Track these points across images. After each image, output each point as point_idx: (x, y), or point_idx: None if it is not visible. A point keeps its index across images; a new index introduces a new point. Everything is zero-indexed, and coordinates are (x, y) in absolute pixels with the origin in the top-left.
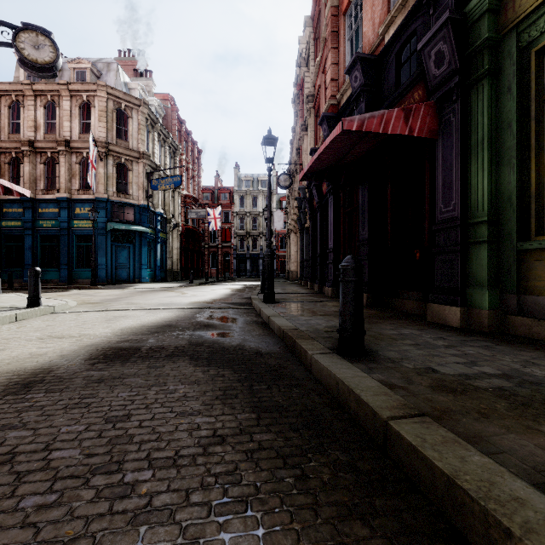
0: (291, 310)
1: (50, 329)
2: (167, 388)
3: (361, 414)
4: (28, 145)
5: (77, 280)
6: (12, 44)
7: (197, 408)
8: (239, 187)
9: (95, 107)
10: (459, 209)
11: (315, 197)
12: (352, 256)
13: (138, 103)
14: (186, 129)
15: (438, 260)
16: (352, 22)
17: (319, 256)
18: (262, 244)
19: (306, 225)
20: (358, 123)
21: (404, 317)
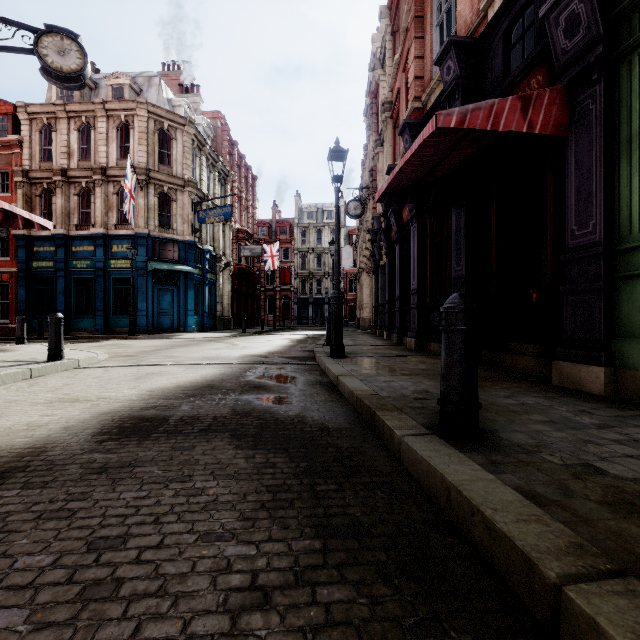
0: (365, 367)
1: (66, 389)
2: (191, 486)
3: (497, 553)
4: (61, 174)
5: (114, 329)
6: (34, 51)
7: (231, 525)
8: (301, 220)
9: (135, 128)
10: (602, 231)
11: (393, 226)
12: (460, 294)
13: (183, 122)
14: (239, 152)
15: (570, 301)
16: (441, 3)
17: (399, 300)
18: (328, 287)
19: (382, 262)
20: (457, 117)
21: (519, 378)
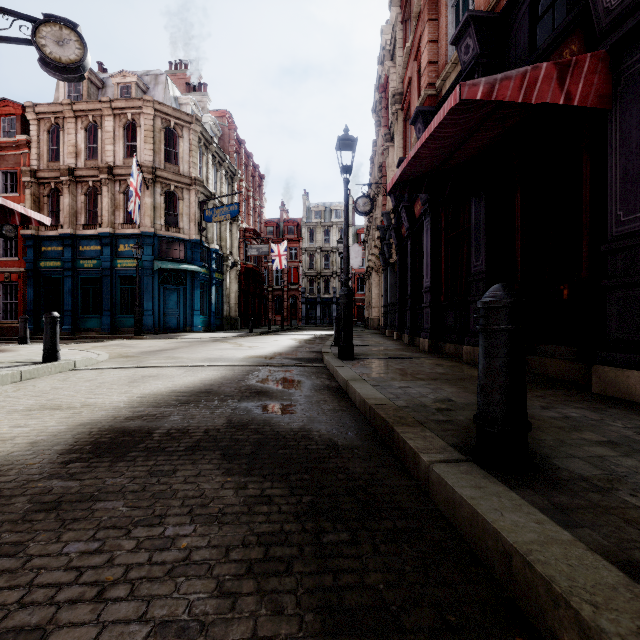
0: (377, 370)
1: (52, 393)
2: (160, 533)
3: None
4: (68, 173)
5: (120, 328)
6: (32, 41)
7: (202, 606)
8: (308, 219)
9: (141, 127)
10: None
11: (404, 221)
12: (503, 285)
13: (189, 120)
14: (246, 151)
15: (614, 297)
16: None
17: (410, 298)
18: (336, 286)
19: (392, 259)
20: (484, 87)
21: (551, 384)
